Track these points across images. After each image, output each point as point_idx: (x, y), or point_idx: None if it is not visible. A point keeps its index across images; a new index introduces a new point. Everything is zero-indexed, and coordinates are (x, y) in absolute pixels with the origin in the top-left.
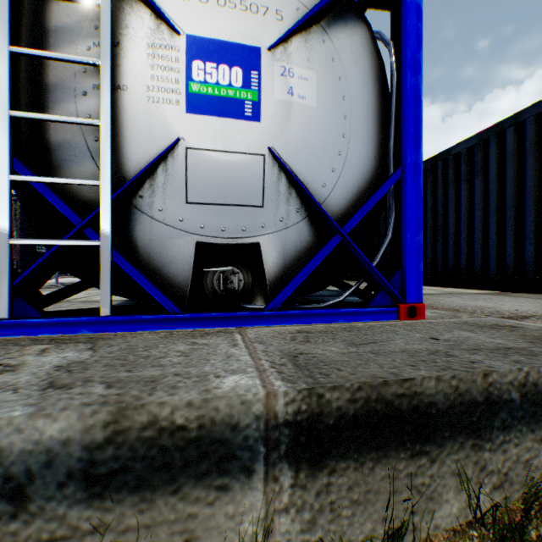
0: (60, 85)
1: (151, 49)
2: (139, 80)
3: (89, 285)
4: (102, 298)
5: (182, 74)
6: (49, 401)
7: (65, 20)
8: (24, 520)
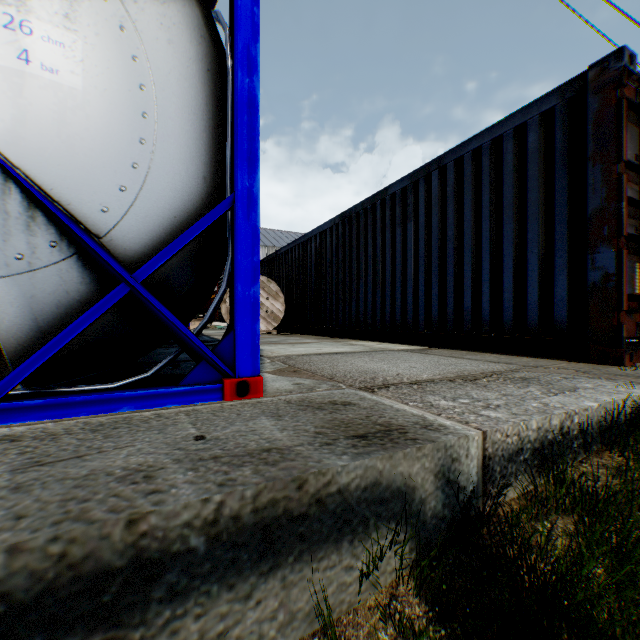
0: None
1: None
2: None
3: None
4: None
5: None
6: None
7: None
8: None
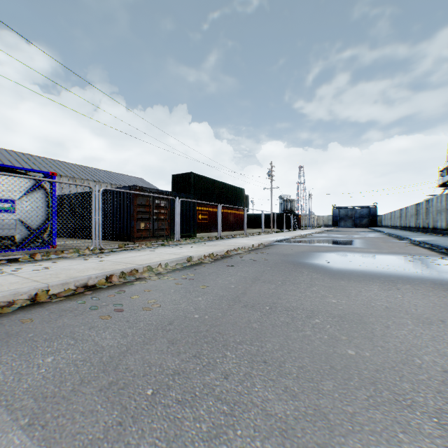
0: None
1: None
2: None
3: None
4: None
5: None
6: None
7: None
8: None
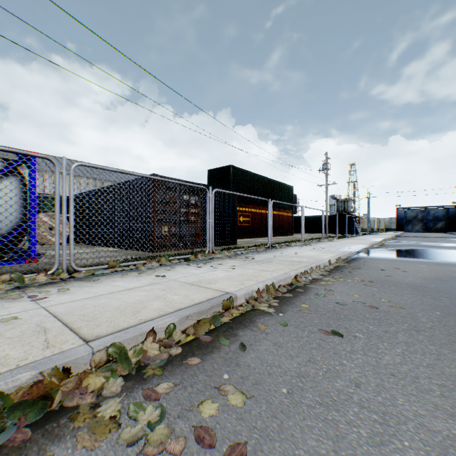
0: None
1: None
2: None
3: None
4: None
5: None
6: None
7: None
8: None
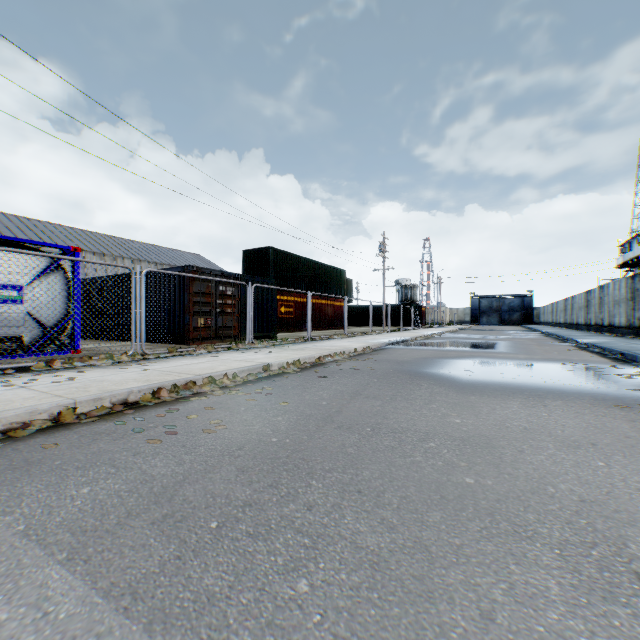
0: None
1: None
2: None
3: None
4: None
5: None
6: None
7: None
8: None
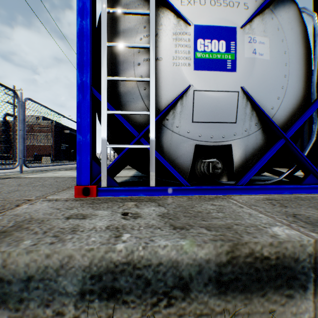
0: (125, 60)
1: (174, 35)
2: (168, 54)
3: (122, 168)
4: (150, 177)
5: (191, 48)
6: (189, 237)
7: (127, 25)
8: (188, 301)
